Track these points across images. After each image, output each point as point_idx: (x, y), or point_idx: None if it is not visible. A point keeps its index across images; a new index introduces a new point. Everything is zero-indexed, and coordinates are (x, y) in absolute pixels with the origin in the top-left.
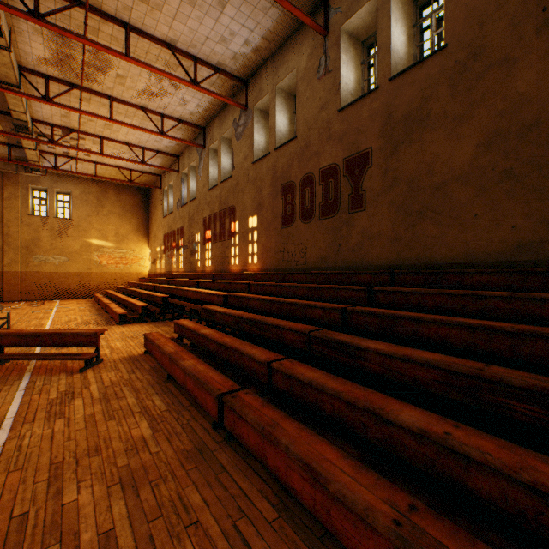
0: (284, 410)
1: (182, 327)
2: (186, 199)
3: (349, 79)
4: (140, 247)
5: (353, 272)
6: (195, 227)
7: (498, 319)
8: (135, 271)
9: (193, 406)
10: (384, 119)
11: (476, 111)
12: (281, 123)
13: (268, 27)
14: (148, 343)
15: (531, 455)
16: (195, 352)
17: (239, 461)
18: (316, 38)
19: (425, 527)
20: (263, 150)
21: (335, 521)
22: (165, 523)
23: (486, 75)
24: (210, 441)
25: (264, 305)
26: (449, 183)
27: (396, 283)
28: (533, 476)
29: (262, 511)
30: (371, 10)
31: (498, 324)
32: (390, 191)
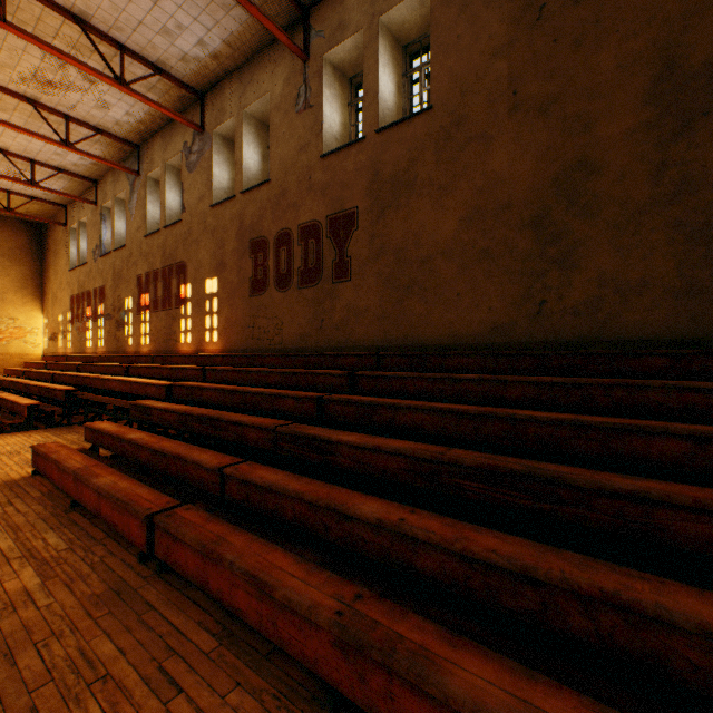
0: (238, 524)
1: (98, 432)
2: (110, 246)
3: (334, 120)
4: (27, 314)
5: (337, 354)
6: (124, 288)
7: (478, 403)
8: (19, 351)
9: (111, 537)
10: (372, 176)
11: (459, 184)
12: (251, 160)
13: (231, 30)
14: (39, 459)
15: (469, 528)
16: (118, 465)
17: (174, 594)
18: (295, 60)
19: (366, 611)
20: (227, 191)
21: (282, 630)
22: (57, 688)
23: (468, 147)
24: (134, 577)
25: (223, 397)
26: (435, 257)
27: (382, 367)
28: (464, 544)
29: (199, 644)
30: (358, 45)
31: (465, 407)
32: (378, 261)
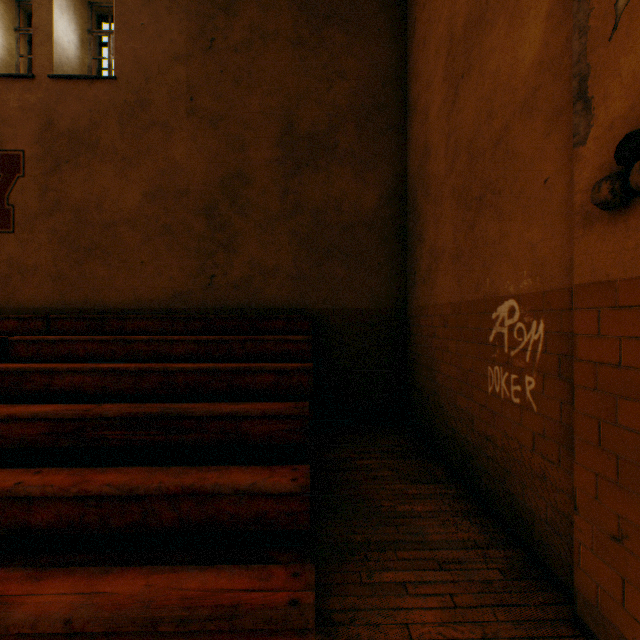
0: None
1: None
2: None
3: None
4: None
5: None
6: None
7: (162, 361)
8: None
9: None
10: (44, 123)
11: (144, 161)
12: None
13: None
14: None
15: (96, 471)
16: None
17: None
18: None
19: None
20: None
21: None
22: None
23: (152, 130)
24: None
25: None
26: (120, 224)
27: (55, 330)
28: (81, 487)
29: None
30: None
31: (129, 365)
32: (53, 216)
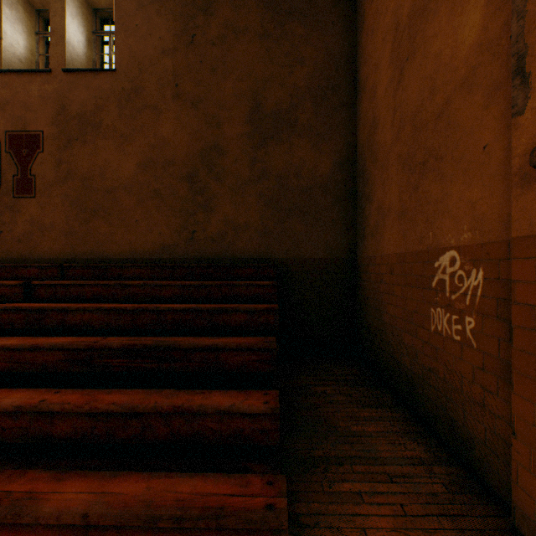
0: None
1: None
2: None
3: (18, 41)
4: None
5: (16, 265)
6: None
7: (152, 302)
8: None
9: None
10: (59, 108)
11: (138, 137)
12: None
13: None
14: None
15: (103, 392)
16: None
17: None
18: None
19: None
20: None
21: None
22: None
23: (145, 112)
24: None
25: None
26: (118, 189)
27: (67, 276)
28: (92, 405)
29: None
30: None
31: (127, 305)
32: (65, 184)
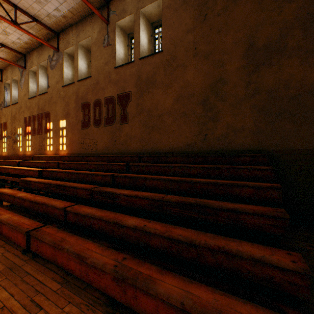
0: (73, 233)
1: (2, 194)
2: (9, 102)
3: (121, 52)
4: None
5: (121, 155)
6: (17, 123)
7: (181, 176)
8: None
9: (8, 244)
10: (137, 78)
11: (174, 84)
12: (82, 66)
13: (72, 5)
14: None
15: (172, 227)
16: (12, 209)
17: (40, 266)
18: (103, 23)
19: (127, 264)
20: (70, 79)
21: (91, 276)
22: None
23: (177, 69)
24: (20, 261)
25: (68, 176)
26: (164, 114)
27: (141, 161)
28: (169, 233)
29: (52, 287)
30: (131, 20)
31: (174, 178)
32: (140, 115)
